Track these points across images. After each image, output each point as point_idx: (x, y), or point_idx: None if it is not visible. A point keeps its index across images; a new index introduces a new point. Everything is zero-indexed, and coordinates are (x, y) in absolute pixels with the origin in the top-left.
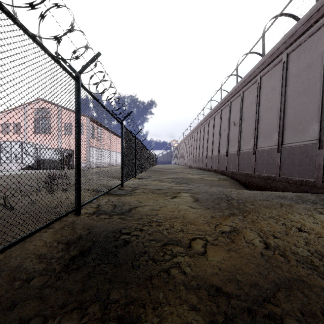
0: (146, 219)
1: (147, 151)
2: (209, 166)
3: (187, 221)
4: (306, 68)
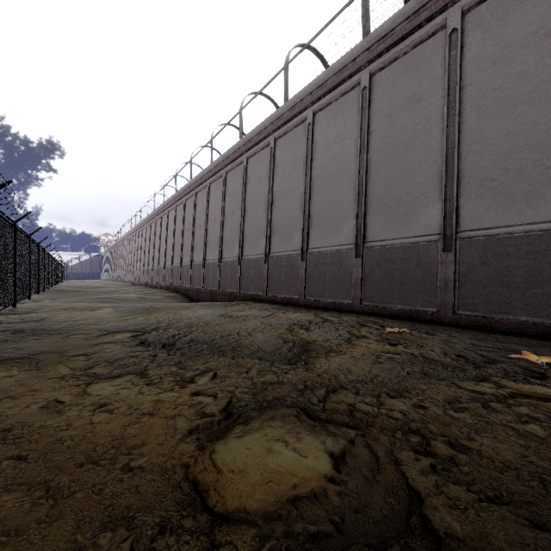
0: (63, 320)
1: (46, 257)
2: (162, 282)
3: (100, 318)
4: (235, 192)
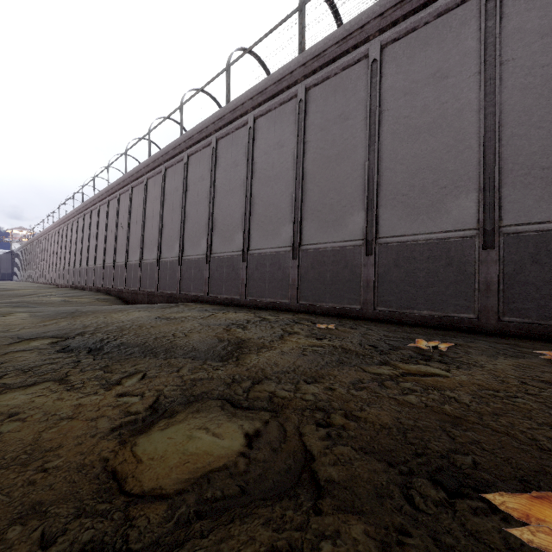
0: None
1: None
2: (91, 283)
3: (11, 324)
4: (175, 189)
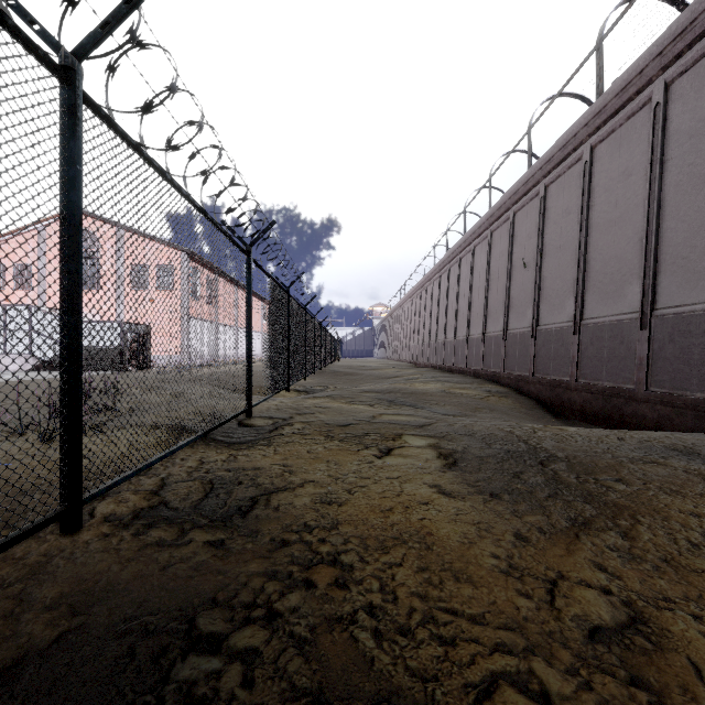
0: (297, 554)
1: (317, 328)
2: (462, 363)
3: (442, 565)
4: None
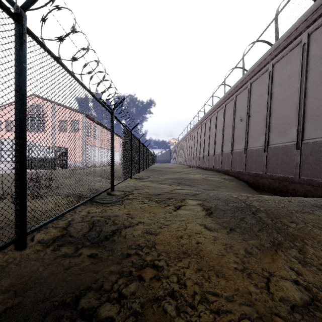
0: (134, 261)
1: (145, 149)
2: (211, 165)
3: (209, 268)
4: None
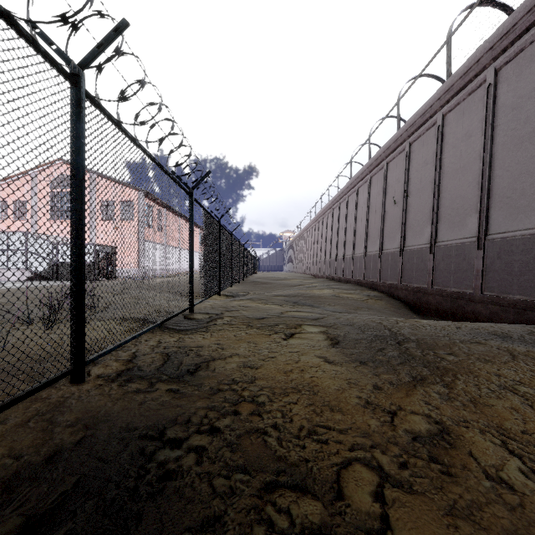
0: (228, 396)
1: (241, 249)
2: (349, 275)
3: (323, 403)
4: (533, 92)
